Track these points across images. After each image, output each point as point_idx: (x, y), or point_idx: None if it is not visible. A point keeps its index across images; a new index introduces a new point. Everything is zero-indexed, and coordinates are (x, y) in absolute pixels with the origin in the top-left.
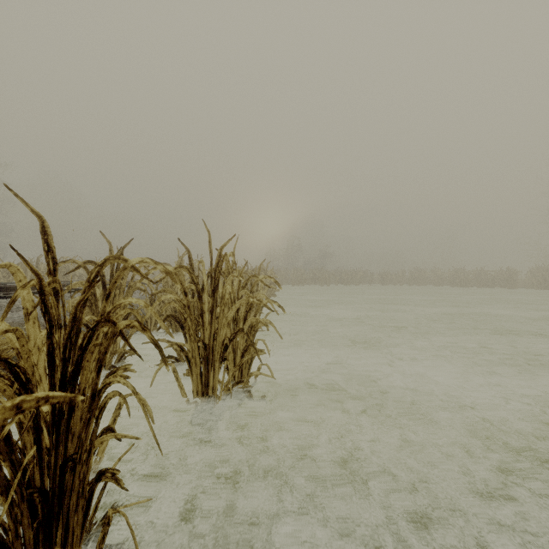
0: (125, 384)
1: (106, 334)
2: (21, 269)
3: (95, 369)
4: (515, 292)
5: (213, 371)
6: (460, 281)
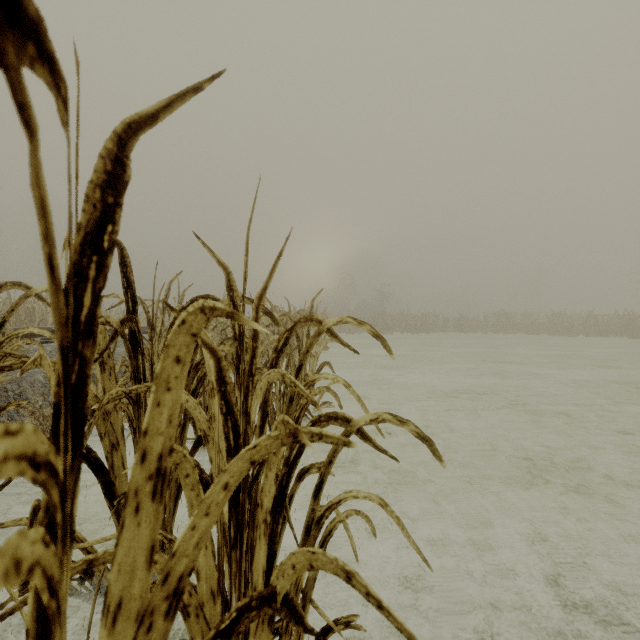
0: None
1: None
2: None
3: None
4: (638, 342)
5: None
6: (562, 328)
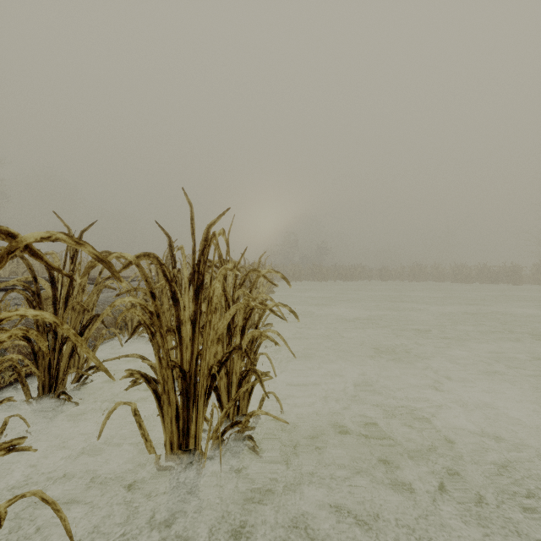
0: None
1: None
2: None
3: None
4: (520, 288)
5: (195, 410)
6: (462, 277)
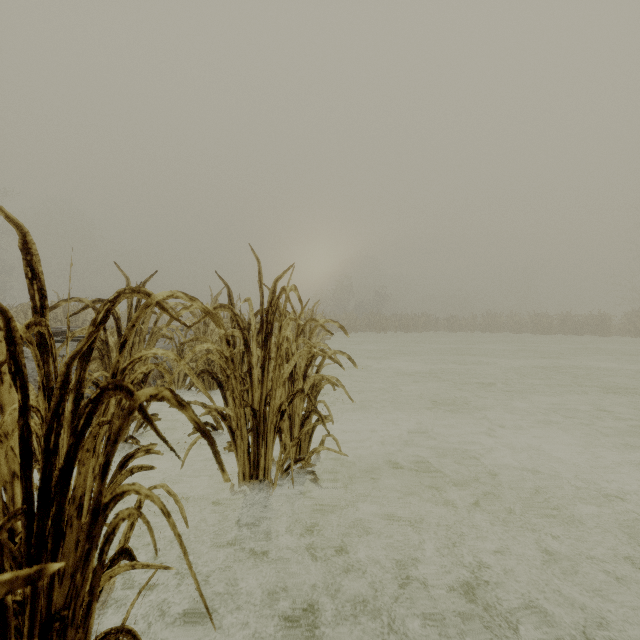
0: (149, 497)
1: (120, 401)
2: (21, 313)
3: (104, 452)
4: (609, 340)
5: (264, 445)
6: (542, 328)
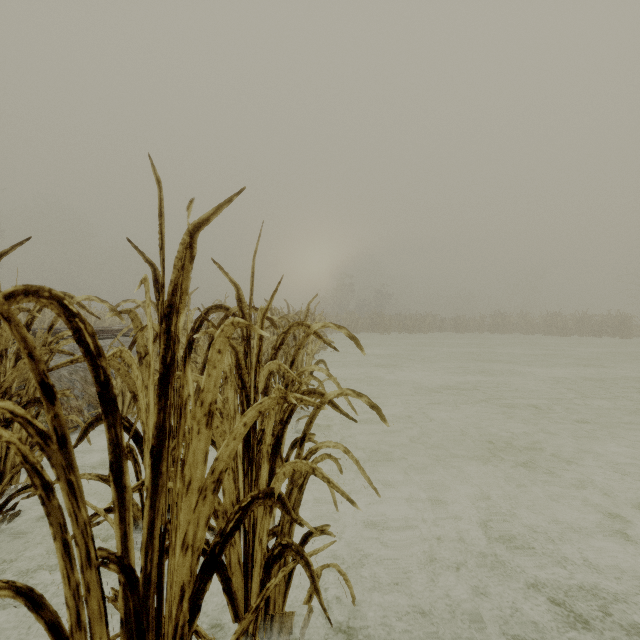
0: None
1: None
2: None
3: None
4: (630, 342)
5: None
6: (556, 329)
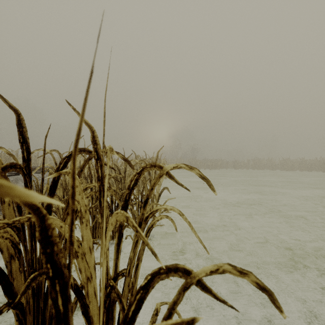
0: None
1: None
2: None
3: None
4: None
5: None
6: (287, 167)
